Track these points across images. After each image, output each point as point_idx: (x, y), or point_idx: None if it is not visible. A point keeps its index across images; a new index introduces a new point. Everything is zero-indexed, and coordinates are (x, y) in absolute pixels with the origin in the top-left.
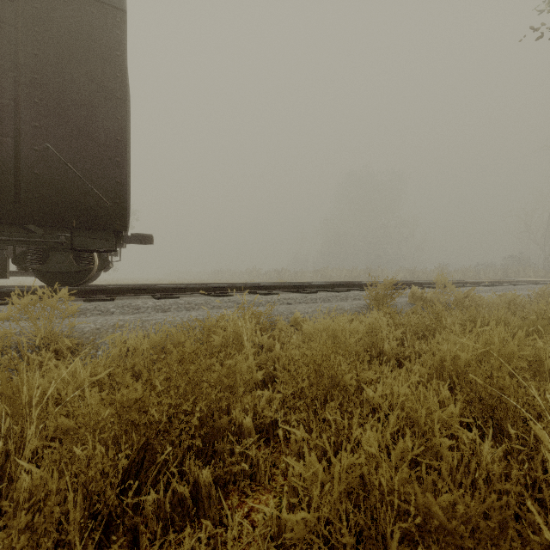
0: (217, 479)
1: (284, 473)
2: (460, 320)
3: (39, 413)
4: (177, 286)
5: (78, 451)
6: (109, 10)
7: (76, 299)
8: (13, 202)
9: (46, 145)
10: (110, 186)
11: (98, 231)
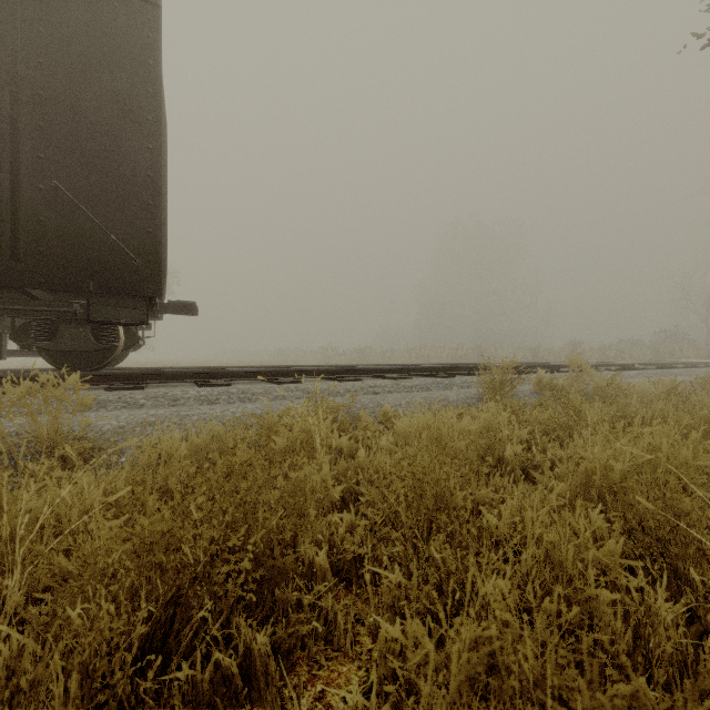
0: (279, 643)
1: (373, 632)
2: (606, 415)
3: (34, 546)
4: (228, 370)
5: (74, 614)
6: (138, 5)
7: (94, 387)
8: (10, 258)
9: (54, 183)
10: (139, 238)
11: (124, 297)
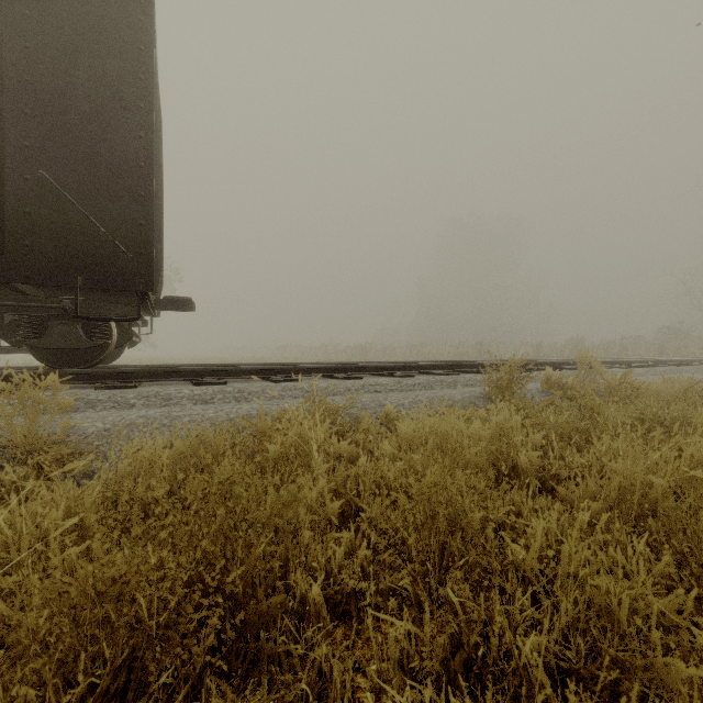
0: None
1: (376, 686)
2: (627, 418)
3: None
4: (225, 368)
5: None
6: None
7: (86, 385)
8: None
9: (41, 173)
10: (130, 231)
11: (117, 293)
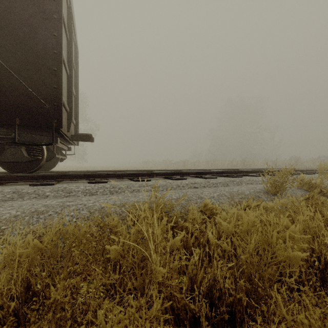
0: None
1: None
2: None
3: None
4: (107, 173)
5: None
6: None
7: (30, 182)
8: None
9: None
10: (48, 91)
11: (46, 130)
